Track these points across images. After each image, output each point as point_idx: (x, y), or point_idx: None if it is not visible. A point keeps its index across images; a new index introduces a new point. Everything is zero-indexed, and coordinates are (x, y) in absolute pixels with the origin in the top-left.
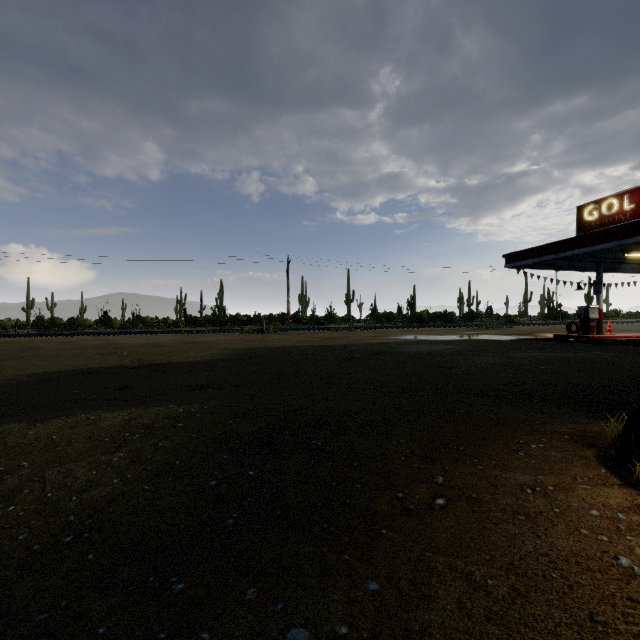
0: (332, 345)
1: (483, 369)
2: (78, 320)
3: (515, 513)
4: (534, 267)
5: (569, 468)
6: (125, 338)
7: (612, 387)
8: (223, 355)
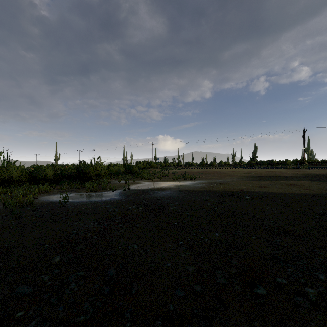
0: None
1: None
2: (203, 163)
3: None
4: None
5: None
6: (236, 169)
7: None
8: (298, 175)
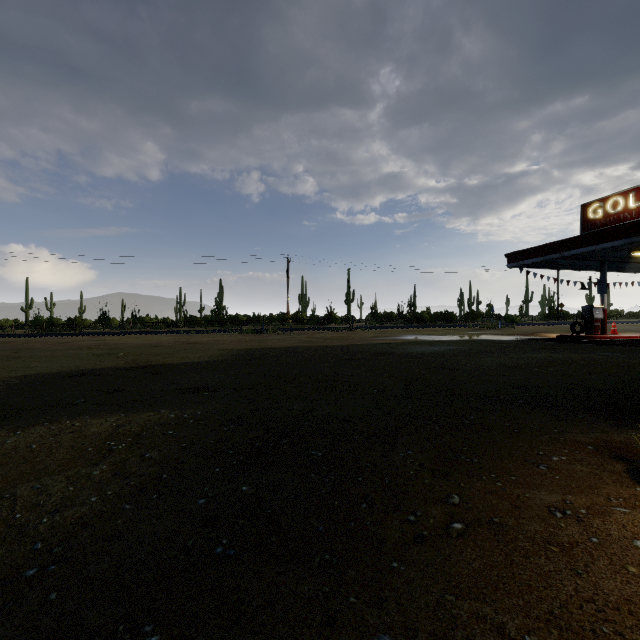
0: (332, 345)
1: (489, 371)
2: (76, 320)
3: (546, 543)
4: (537, 266)
5: (599, 486)
6: (122, 338)
7: (627, 391)
8: (221, 356)
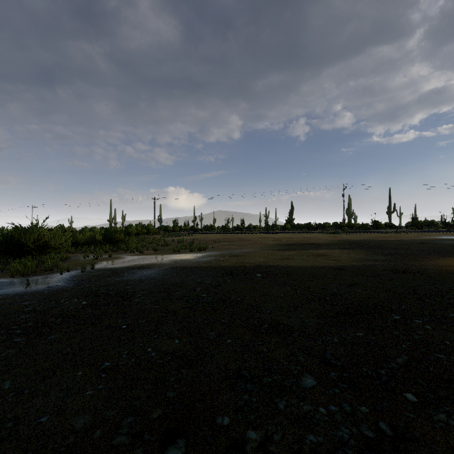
0: (388, 240)
1: None
2: (226, 227)
3: None
4: None
5: None
6: (266, 235)
7: None
8: (333, 241)
